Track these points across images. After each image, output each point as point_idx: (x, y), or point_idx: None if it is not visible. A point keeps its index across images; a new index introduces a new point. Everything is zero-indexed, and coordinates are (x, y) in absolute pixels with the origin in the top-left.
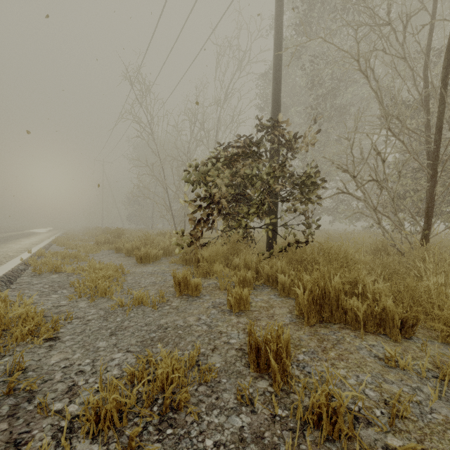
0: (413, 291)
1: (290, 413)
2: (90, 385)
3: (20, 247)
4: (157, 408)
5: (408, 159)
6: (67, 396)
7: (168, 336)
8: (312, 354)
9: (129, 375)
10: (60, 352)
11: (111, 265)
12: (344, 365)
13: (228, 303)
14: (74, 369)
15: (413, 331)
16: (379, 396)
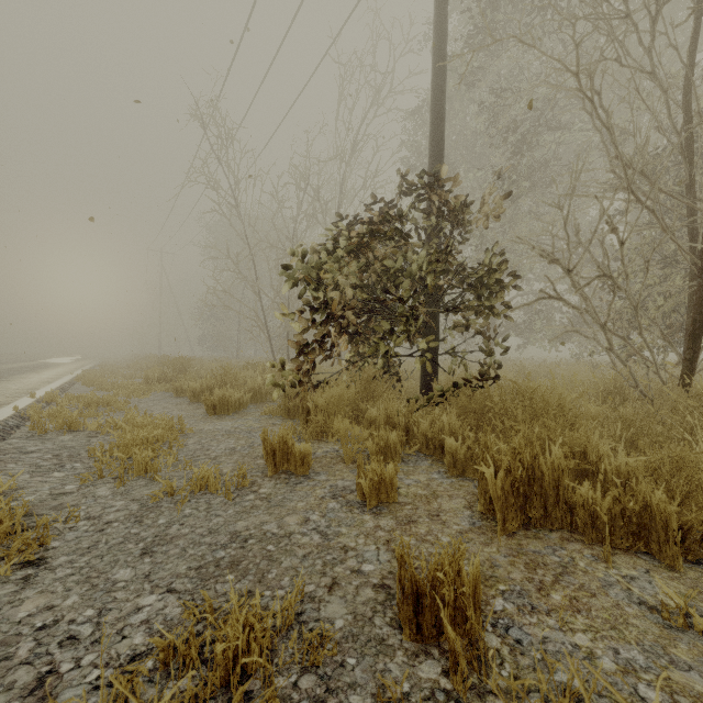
0: (691, 470)
1: None
2: (82, 673)
3: (20, 387)
4: None
5: (663, 241)
6: (31, 702)
7: (248, 556)
8: (519, 598)
9: (162, 651)
10: (41, 592)
11: (163, 418)
12: (586, 625)
13: (359, 489)
14: (58, 632)
15: None
16: None
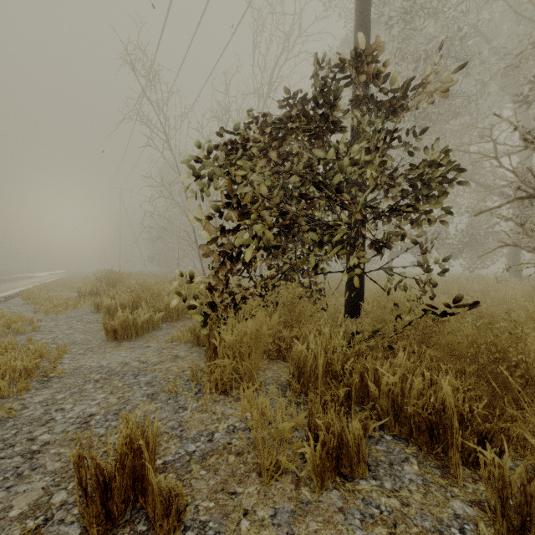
0: None
1: None
2: None
3: None
4: None
5: None
6: None
7: None
8: None
9: None
10: None
11: (38, 350)
12: None
13: None
14: None
15: None
16: None
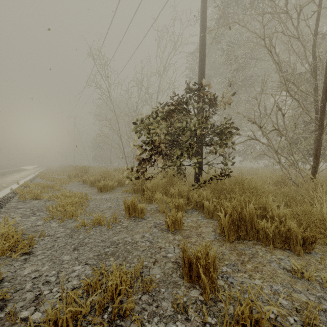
0: (310, 215)
1: (218, 321)
2: (53, 294)
3: (11, 179)
4: (107, 315)
5: (302, 114)
6: (34, 305)
7: (119, 251)
8: (233, 267)
9: (85, 286)
10: (32, 265)
11: (78, 193)
12: (260, 276)
13: (166, 223)
14: (41, 280)
15: (312, 247)
16: (291, 305)
